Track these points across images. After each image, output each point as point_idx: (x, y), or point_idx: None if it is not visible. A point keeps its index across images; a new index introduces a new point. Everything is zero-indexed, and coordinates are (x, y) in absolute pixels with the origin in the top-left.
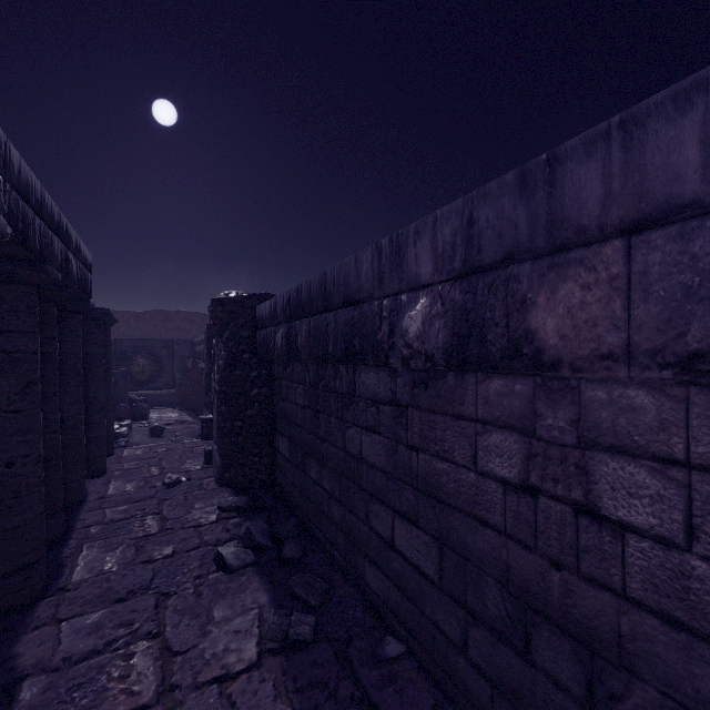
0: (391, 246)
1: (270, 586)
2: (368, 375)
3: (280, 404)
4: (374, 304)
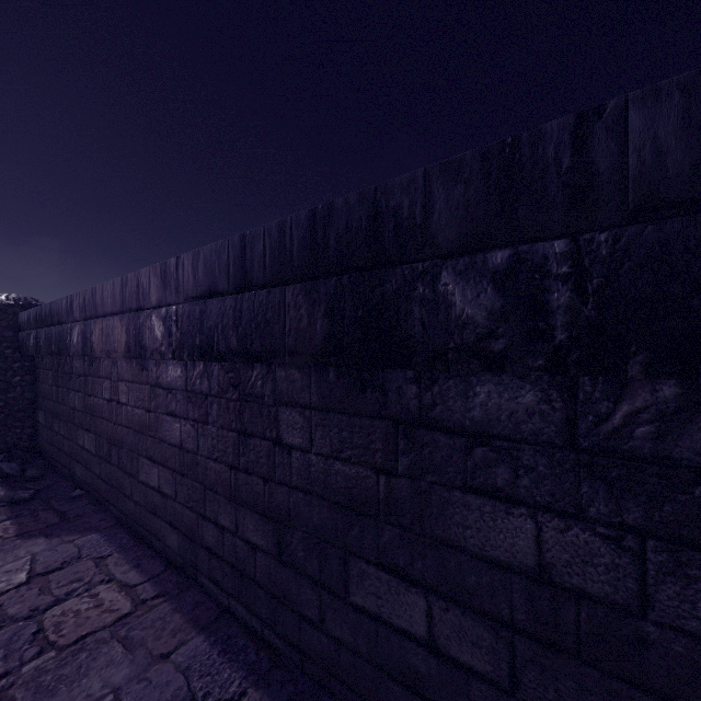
0: (71, 300)
1: (10, 489)
2: (77, 362)
3: (40, 387)
4: (67, 326)
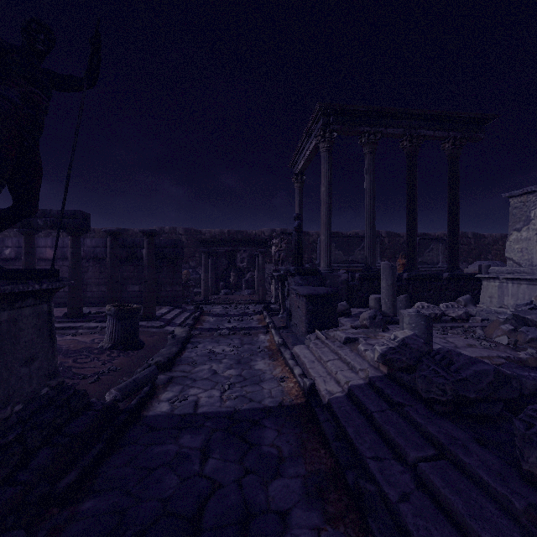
0: (1, 239)
1: None
2: None
3: None
4: None
